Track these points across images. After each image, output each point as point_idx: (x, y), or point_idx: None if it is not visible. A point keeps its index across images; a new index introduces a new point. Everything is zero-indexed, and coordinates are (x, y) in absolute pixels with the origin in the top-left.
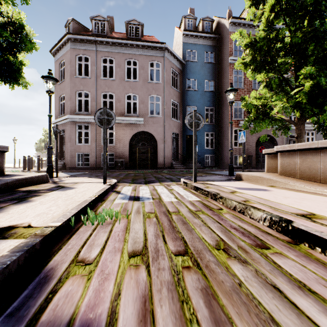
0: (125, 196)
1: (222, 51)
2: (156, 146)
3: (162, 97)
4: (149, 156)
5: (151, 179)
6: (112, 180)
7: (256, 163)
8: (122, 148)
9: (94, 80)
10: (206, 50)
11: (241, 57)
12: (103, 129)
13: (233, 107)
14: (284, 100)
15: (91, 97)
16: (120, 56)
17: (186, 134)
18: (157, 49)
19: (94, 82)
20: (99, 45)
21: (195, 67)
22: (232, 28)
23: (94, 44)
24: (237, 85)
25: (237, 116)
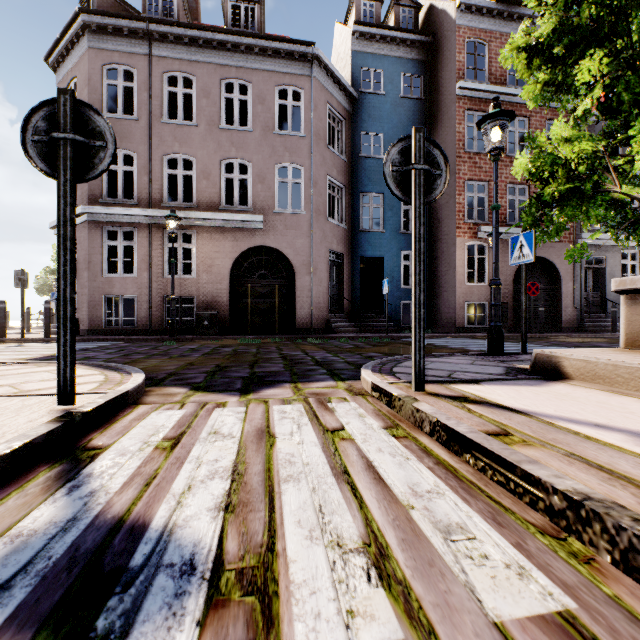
0: (48, 538)
1: (439, 72)
2: (292, 282)
3: (307, 168)
4: (277, 303)
5: (271, 368)
6: (129, 379)
7: (515, 320)
8: (213, 286)
9: (146, 126)
10: (405, 69)
11: (522, 28)
12: (60, 183)
13: (465, 194)
14: (639, 148)
15: (140, 164)
16: (210, 72)
17: (361, 254)
18: (295, 58)
19: (146, 130)
20: (160, 44)
21: (380, 106)
22: (463, 18)
23: (146, 41)
24: (474, 146)
25: (475, 216)
